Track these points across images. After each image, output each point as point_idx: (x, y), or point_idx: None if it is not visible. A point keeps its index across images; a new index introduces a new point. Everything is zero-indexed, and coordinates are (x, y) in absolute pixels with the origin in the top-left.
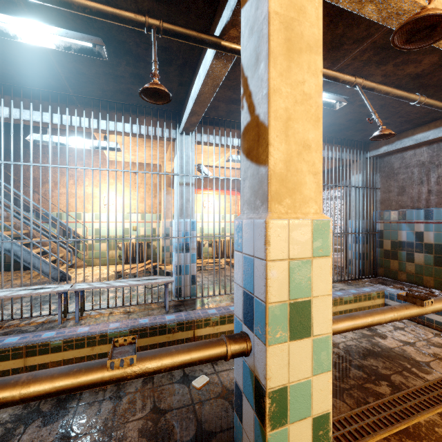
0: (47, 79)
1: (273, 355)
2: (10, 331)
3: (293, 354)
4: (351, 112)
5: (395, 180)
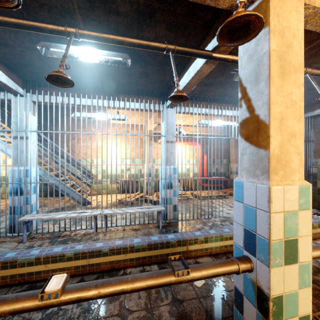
0: (87, 78)
1: (274, 274)
2: (66, 239)
3: (286, 274)
4: None
5: None
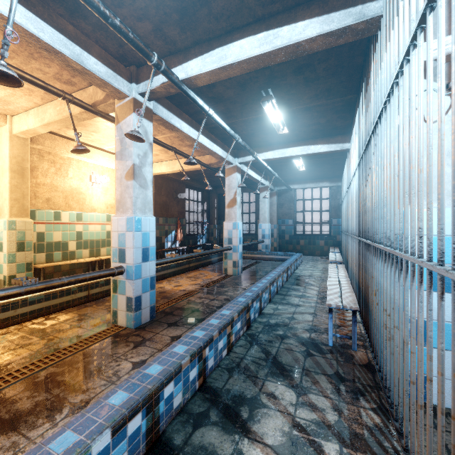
0: (335, 106)
1: None
2: None
3: None
4: None
5: None
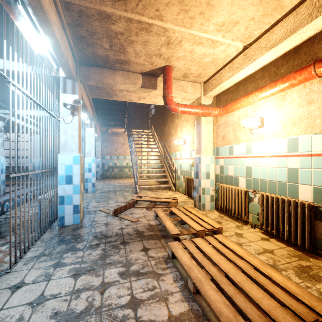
0: None
1: None
2: None
3: None
4: None
5: None
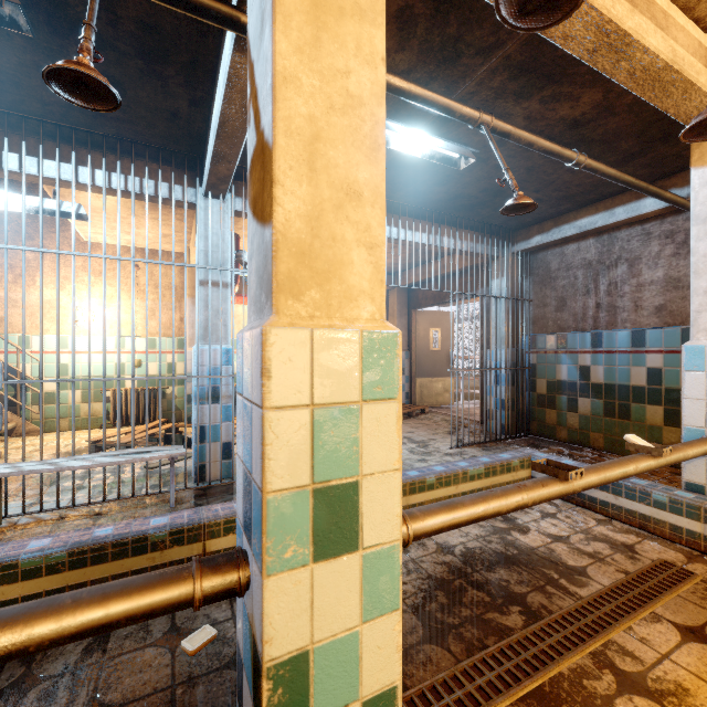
0: None
1: (277, 593)
2: None
3: (322, 587)
4: (486, 178)
5: (552, 288)
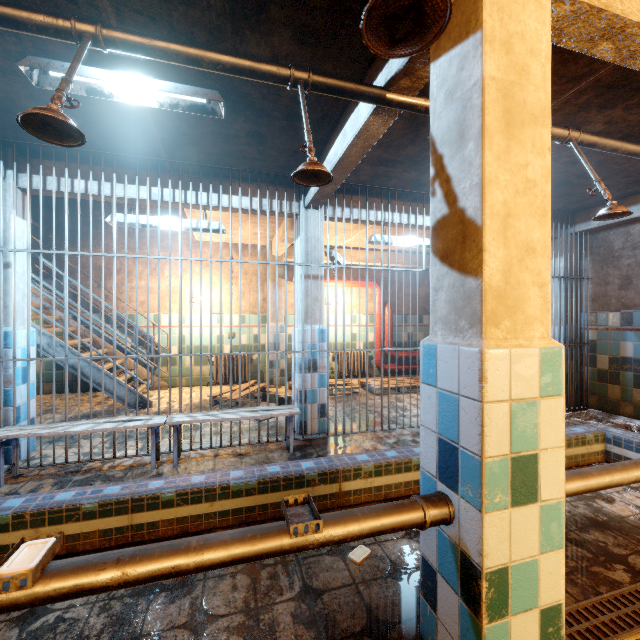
0: (138, 142)
1: (490, 525)
2: (92, 476)
3: (516, 525)
4: (553, 172)
5: (615, 267)
